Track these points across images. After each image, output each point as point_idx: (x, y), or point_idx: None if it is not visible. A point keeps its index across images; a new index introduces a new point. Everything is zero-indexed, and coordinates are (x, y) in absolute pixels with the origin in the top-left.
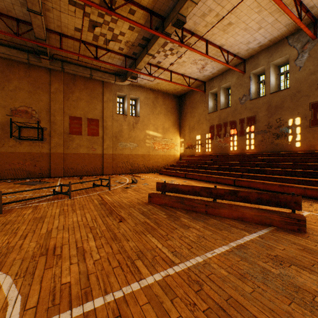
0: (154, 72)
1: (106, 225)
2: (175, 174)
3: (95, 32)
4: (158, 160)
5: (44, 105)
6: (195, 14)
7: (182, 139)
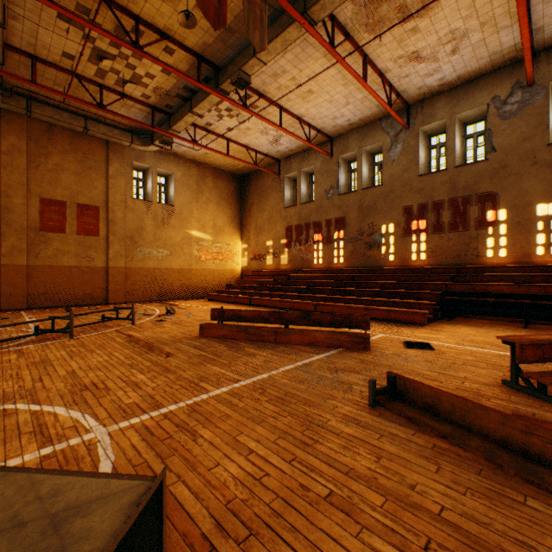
0: (202, 138)
1: (151, 361)
2: (235, 300)
3: (101, 64)
4: (206, 278)
5: None
6: (264, 72)
7: (245, 245)
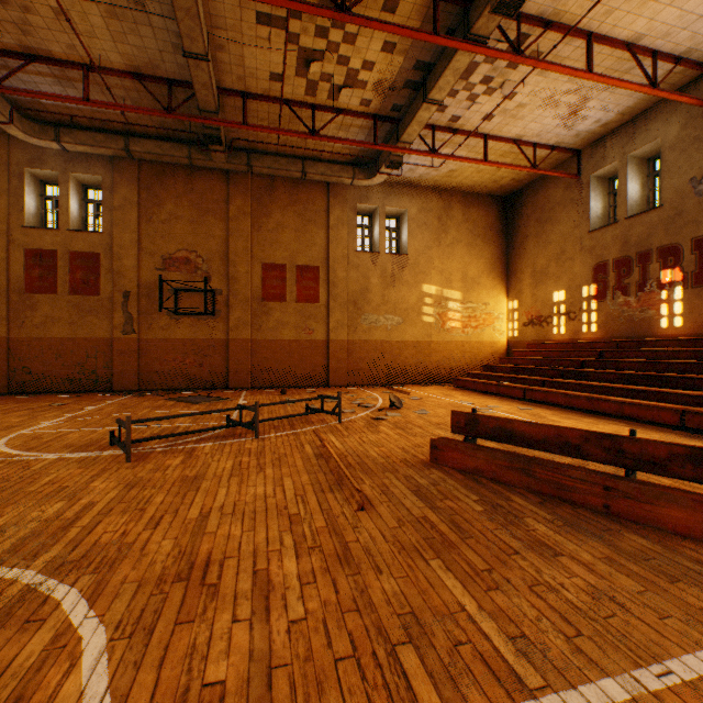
0: (443, 144)
1: (326, 516)
2: (496, 390)
3: (309, 74)
4: (451, 355)
5: (218, 244)
6: None
7: (513, 302)
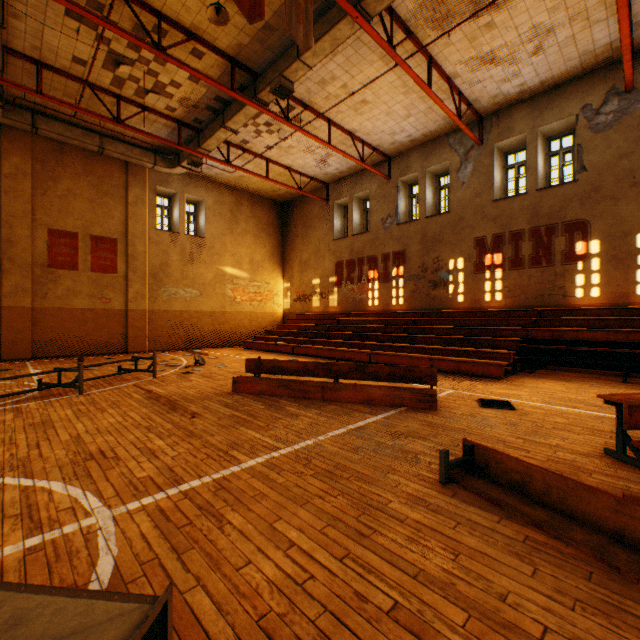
0: (236, 158)
1: (172, 423)
2: (275, 348)
3: (118, 71)
4: (242, 323)
5: None
6: (310, 78)
7: (288, 283)
